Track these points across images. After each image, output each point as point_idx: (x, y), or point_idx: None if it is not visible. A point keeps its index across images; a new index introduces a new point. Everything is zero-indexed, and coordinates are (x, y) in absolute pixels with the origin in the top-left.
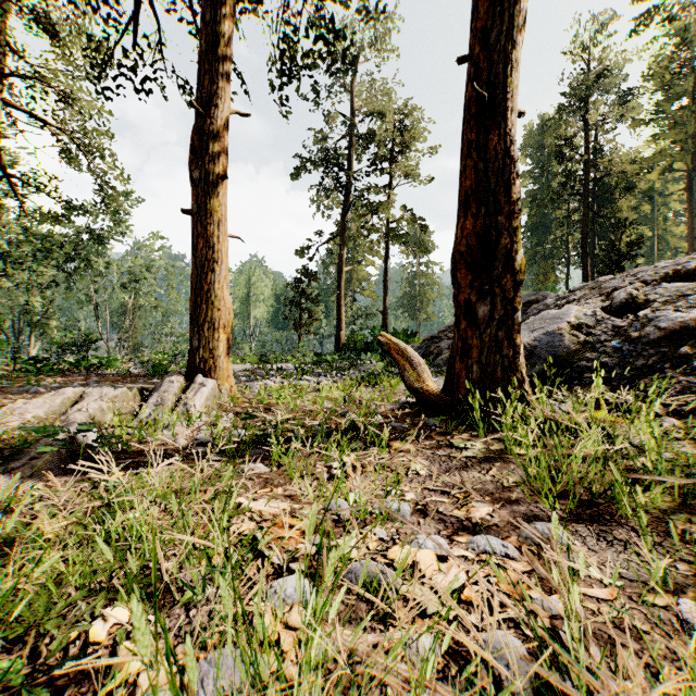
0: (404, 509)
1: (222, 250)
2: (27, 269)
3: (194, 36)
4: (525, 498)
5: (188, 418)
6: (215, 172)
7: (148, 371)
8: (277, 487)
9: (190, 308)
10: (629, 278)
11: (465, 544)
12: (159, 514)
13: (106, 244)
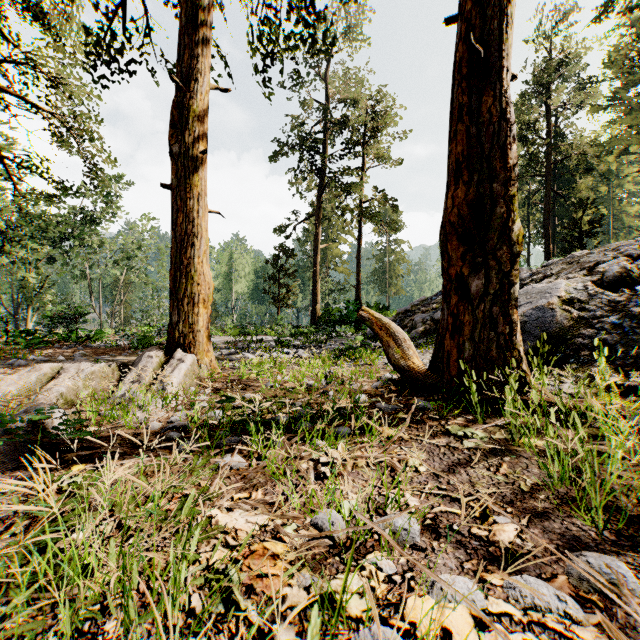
0: (412, 528)
1: (202, 225)
2: (24, 247)
3: (176, 18)
4: (554, 509)
5: (163, 397)
6: (195, 146)
7: (132, 344)
8: (257, 489)
9: (170, 282)
10: (609, 253)
11: (502, 588)
12: (111, 534)
13: (97, 223)
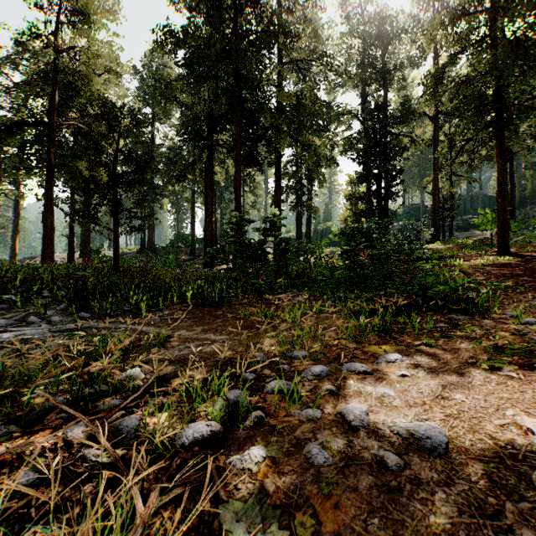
0: None
1: None
2: None
3: None
4: None
5: None
6: None
7: None
8: None
9: None
10: None
11: None
12: None
13: None
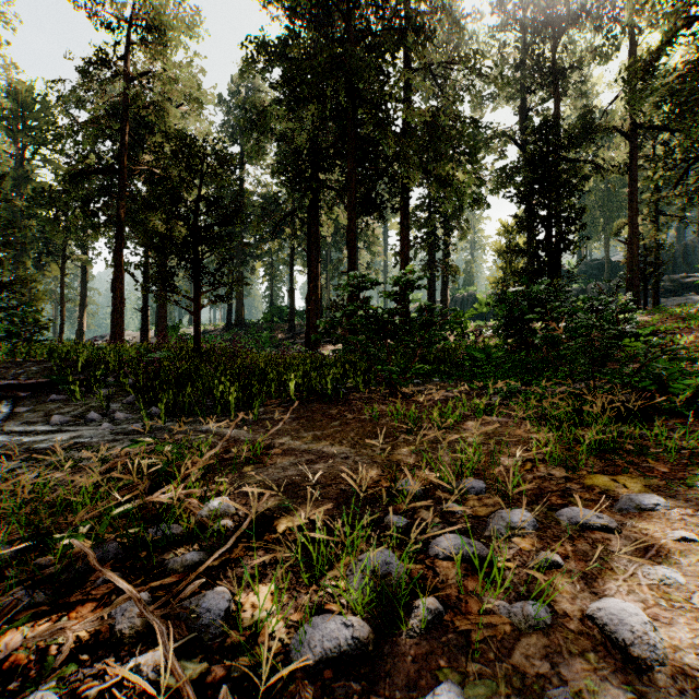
0: None
1: None
2: None
3: None
4: None
5: None
6: None
7: None
8: None
9: None
10: None
11: None
12: None
13: None
